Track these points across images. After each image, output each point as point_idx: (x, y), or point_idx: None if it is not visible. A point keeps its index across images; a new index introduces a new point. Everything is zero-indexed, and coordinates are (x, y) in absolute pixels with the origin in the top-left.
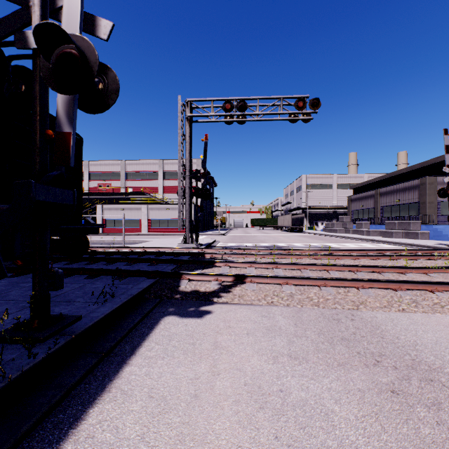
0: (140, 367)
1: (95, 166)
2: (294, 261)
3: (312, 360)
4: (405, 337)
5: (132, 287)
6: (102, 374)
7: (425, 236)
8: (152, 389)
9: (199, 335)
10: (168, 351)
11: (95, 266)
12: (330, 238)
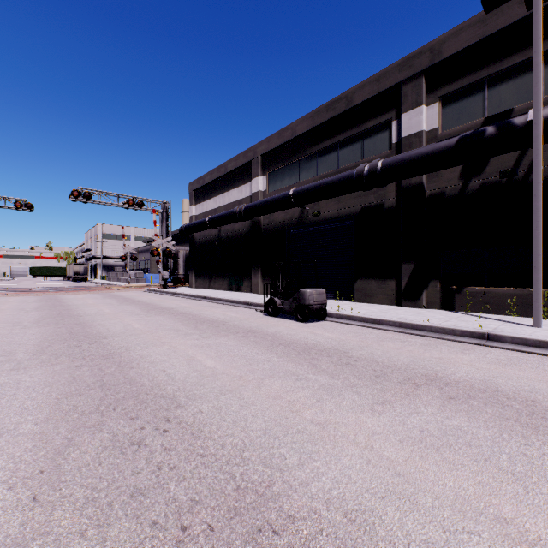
0: None
1: None
2: None
3: None
4: None
5: None
6: None
7: (143, 281)
8: None
9: None
10: None
11: None
12: (91, 284)
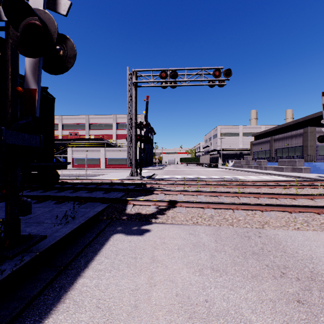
0: (91, 279)
1: (66, 119)
2: (212, 189)
3: (230, 272)
4: (302, 252)
5: (89, 210)
6: (59, 286)
7: (307, 171)
8: (99, 299)
9: (140, 250)
10: (114, 265)
11: (63, 193)
12: (238, 172)
